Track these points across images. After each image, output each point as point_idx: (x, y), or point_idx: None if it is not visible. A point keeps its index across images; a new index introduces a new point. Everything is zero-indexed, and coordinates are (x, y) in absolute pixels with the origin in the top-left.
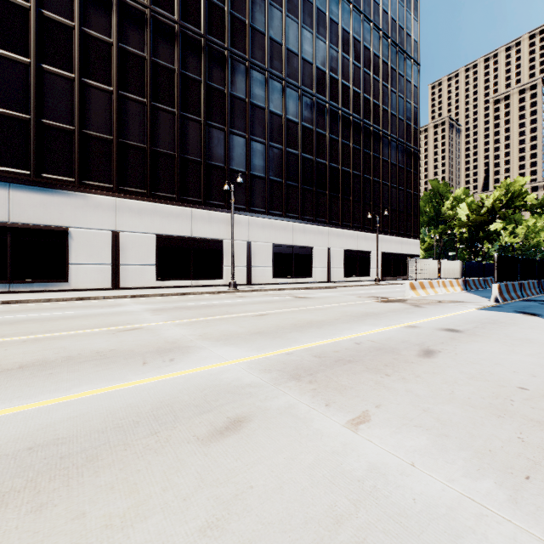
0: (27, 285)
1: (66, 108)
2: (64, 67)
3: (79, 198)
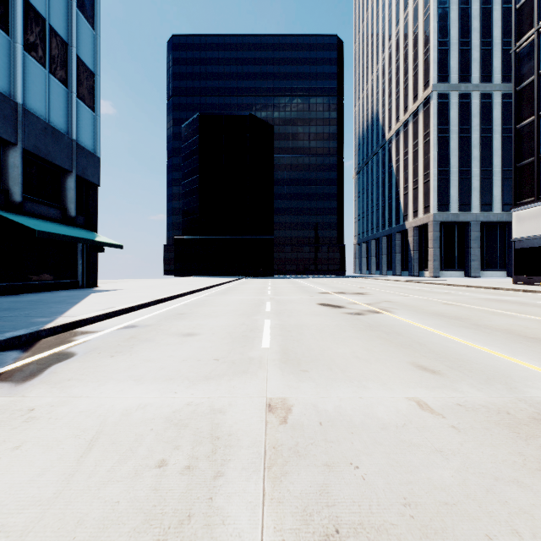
0: None
1: None
2: None
3: None
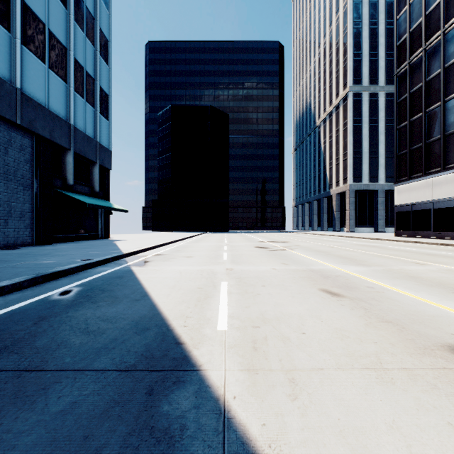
0: None
1: None
2: None
3: None
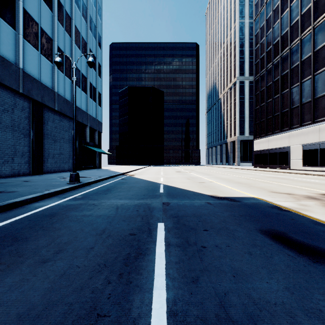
0: (324, 168)
1: None
2: None
3: None
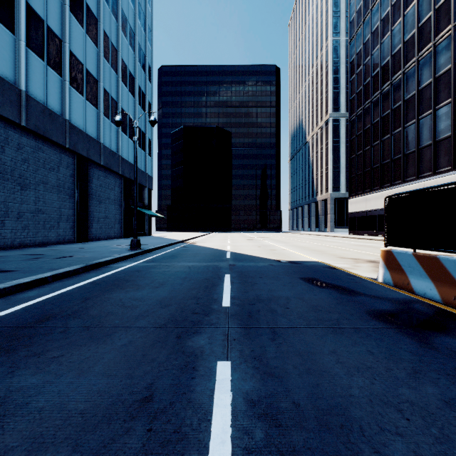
0: None
1: (447, 123)
2: (446, 98)
3: (453, 178)
